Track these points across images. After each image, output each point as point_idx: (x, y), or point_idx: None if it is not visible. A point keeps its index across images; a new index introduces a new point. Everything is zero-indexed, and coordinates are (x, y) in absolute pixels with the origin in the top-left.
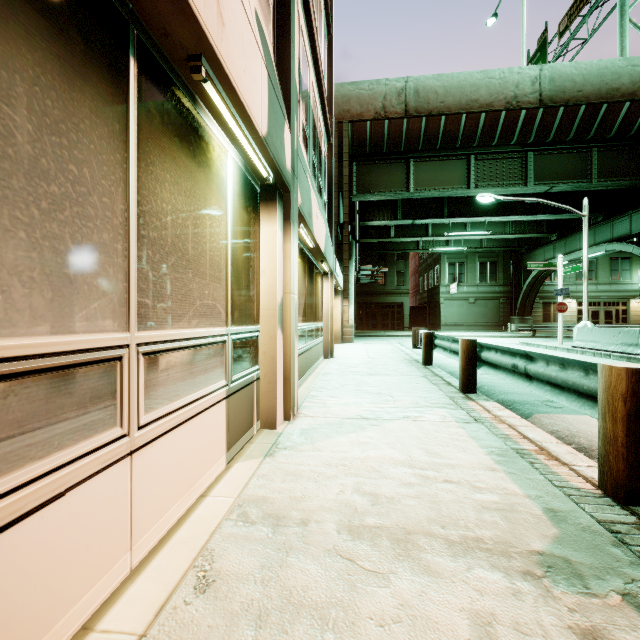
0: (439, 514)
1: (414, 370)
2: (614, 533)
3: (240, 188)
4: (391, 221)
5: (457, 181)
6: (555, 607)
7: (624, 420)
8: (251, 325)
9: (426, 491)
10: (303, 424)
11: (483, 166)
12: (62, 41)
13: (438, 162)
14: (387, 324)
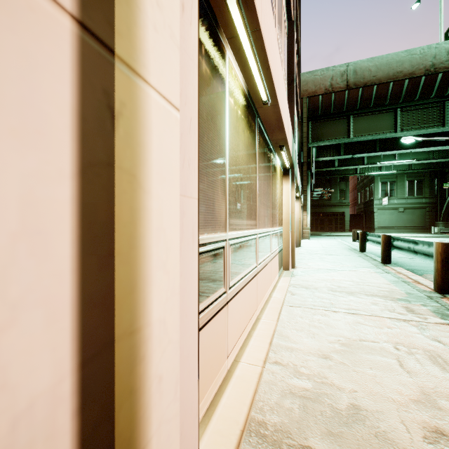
0: (363, 291)
1: (353, 253)
2: (430, 297)
3: (280, 174)
4: (335, 157)
5: (386, 127)
6: (397, 304)
7: (440, 262)
8: (281, 227)
9: (359, 287)
10: (300, 270)
11: (407, 115)
12: (267, 162)
13: (371, 116)
14: (332, 227)
